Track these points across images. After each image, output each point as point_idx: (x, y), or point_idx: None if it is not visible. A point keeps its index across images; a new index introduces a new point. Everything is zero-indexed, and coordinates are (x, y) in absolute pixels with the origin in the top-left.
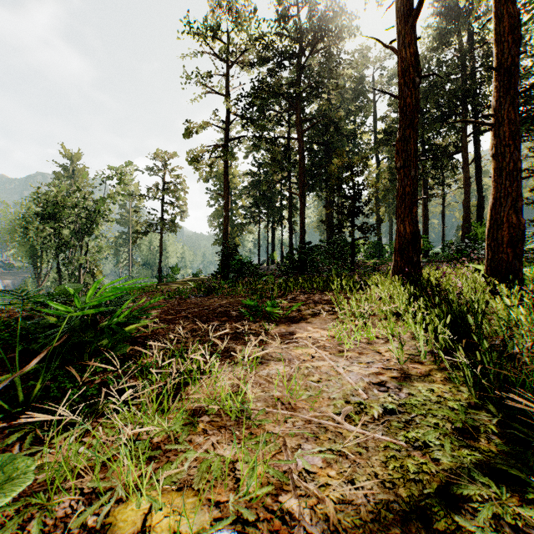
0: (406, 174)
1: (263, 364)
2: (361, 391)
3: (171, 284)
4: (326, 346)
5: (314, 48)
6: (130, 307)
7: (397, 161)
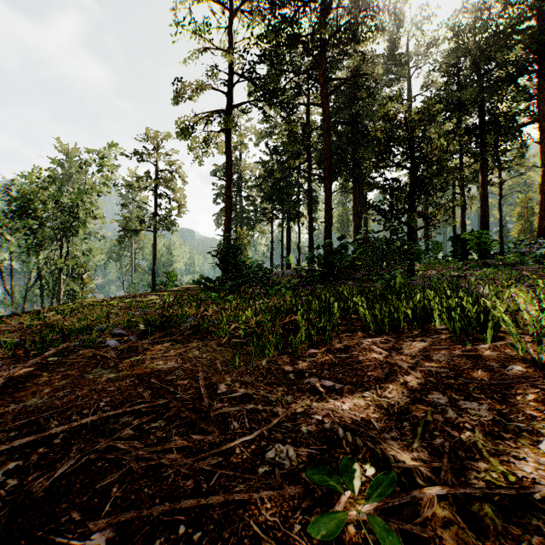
0: None
1: None
2: None
3: (151, 295)
4: None
5: None
6: None
7: None
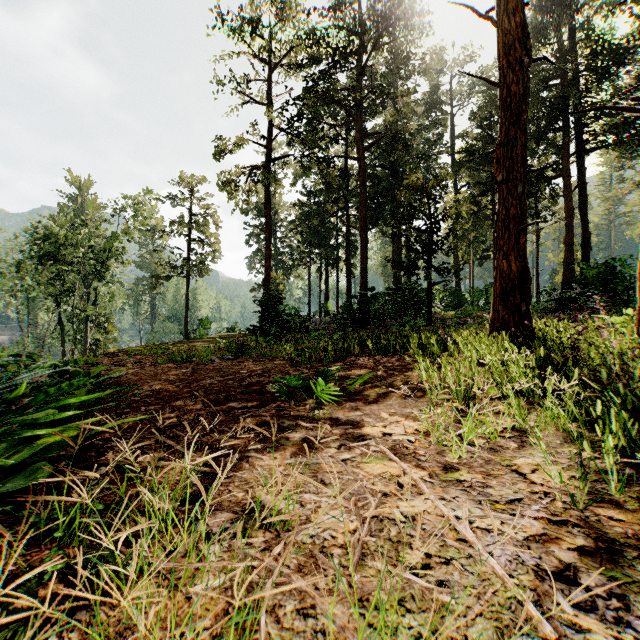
0: (511, 191)
1: (305, 505)
2: (535, 609)
3: (197, 341)
4: (419, 455)
5: (379, 44)
6: (121, 376)
7: (498, 173)
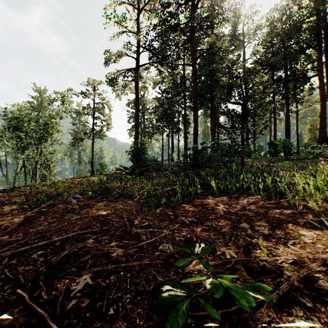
0: None
1: None
2: None
3: (91, 177)
4: None
5: None
6: None
7: None
